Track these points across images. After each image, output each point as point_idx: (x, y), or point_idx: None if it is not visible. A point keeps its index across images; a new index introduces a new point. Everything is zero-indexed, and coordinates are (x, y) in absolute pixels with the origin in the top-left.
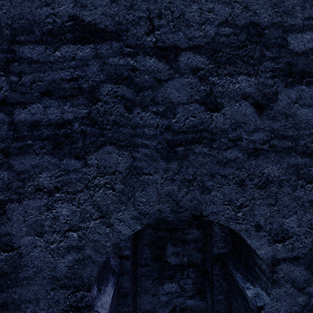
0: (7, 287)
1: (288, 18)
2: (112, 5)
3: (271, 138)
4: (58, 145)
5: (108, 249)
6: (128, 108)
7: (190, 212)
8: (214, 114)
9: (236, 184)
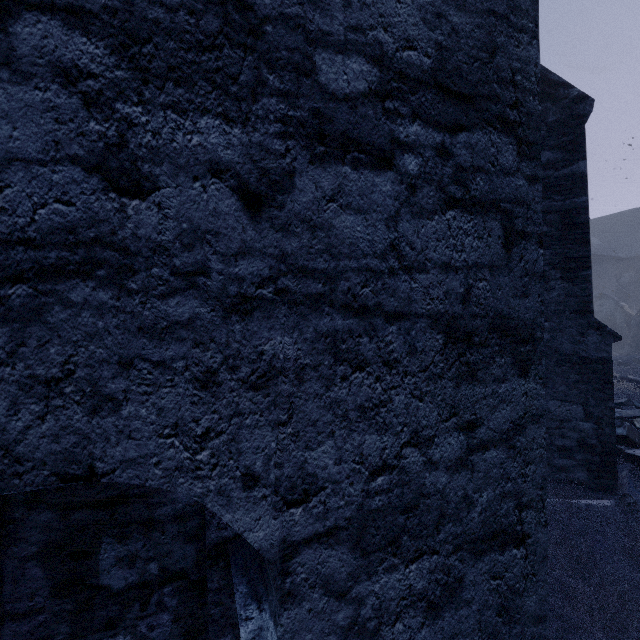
0: None
1: (317, 14)
2: None
3: (279, 272)
4: None
5: None
6: None
7: (53, 468)
8: (133, 203)
9: (194, 381)
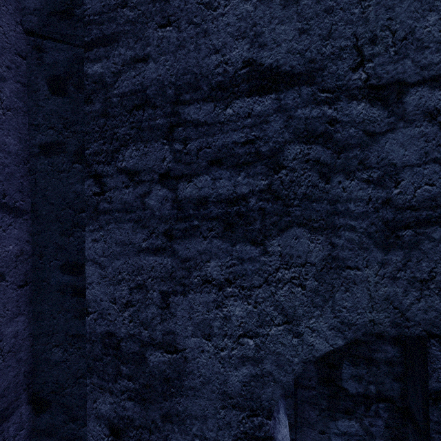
0: (170, 395)
1: None
2: (301, 37)
3: None
4: (230, 227)
5: (296, 367)
6: (325, 176)
7: (424, 327)
8: None
9: None
